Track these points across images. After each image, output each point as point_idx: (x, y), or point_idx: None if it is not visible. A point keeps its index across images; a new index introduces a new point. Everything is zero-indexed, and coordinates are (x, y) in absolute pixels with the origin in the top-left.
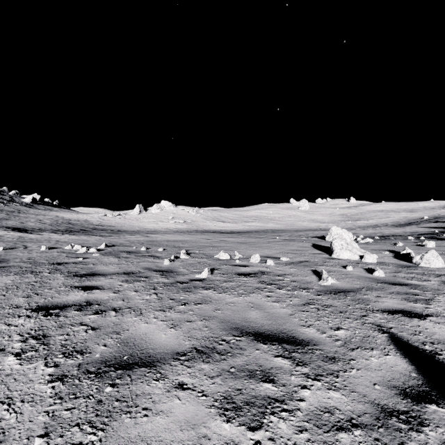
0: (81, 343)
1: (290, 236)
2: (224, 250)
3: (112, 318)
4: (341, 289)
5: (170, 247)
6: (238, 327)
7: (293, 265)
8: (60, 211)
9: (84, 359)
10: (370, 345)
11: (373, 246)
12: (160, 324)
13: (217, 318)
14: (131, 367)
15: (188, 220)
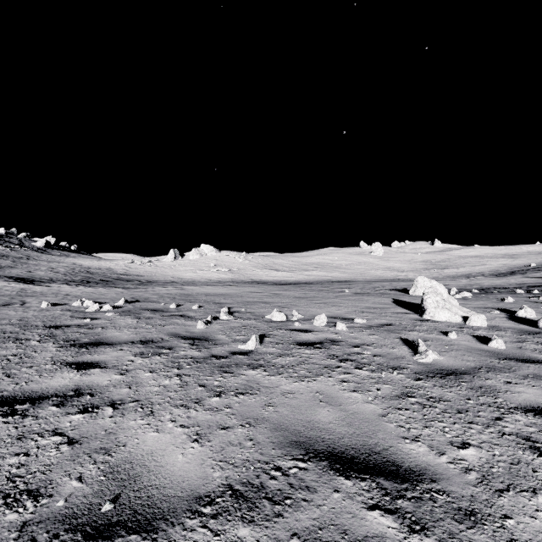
0: (42, 472)
1: (362, 288)
2: (279, 308)
3: (105, 420)
4: (449, 369)
5: (208, 304)
6: (301, 440)
7: (373, 330)
8: (78, 257)
9: (35, 512)
10: (527, 482)
11: (475, 302)
12: (178, 433)
13: (269, 421)
14: (113, 533)
15: (234, 268)
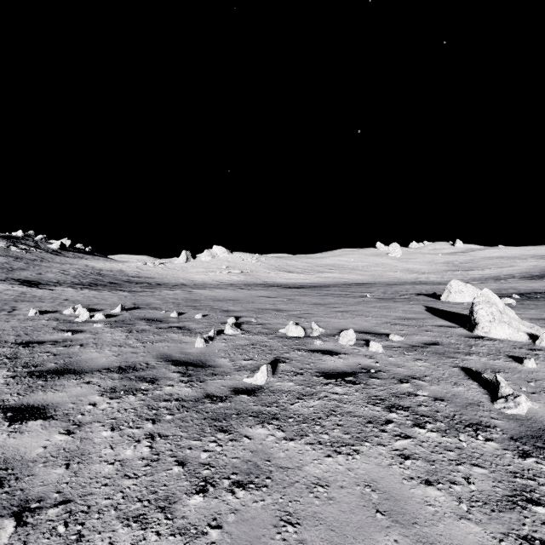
0: None
1: (384, 292)
2: (295, 318)
3: None
4: None
5: (214, 312)
6: None
7: (417, 352)
8: (91, 259)
9: None
10: None
11: (525, 312)
12: None
13: None
14: None
15: (246, 270)
